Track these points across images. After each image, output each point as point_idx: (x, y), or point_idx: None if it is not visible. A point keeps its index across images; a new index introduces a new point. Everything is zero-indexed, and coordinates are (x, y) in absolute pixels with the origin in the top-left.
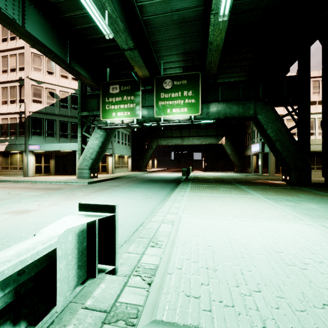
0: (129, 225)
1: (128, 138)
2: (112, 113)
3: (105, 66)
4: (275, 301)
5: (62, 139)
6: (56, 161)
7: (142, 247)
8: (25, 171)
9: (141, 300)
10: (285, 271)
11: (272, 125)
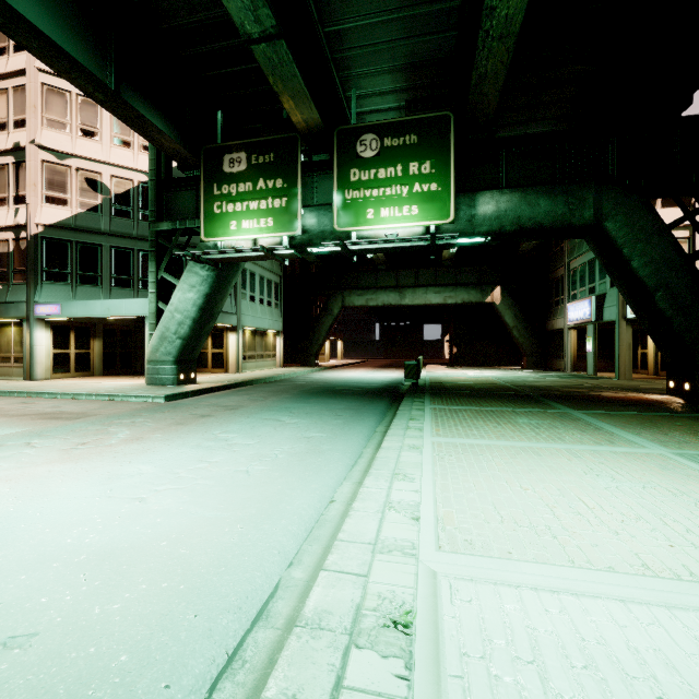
0: (204, 631)
1: (276, 291)
2: (229, 222)
3: (215, 110)
4: None
5: (117, 290)
6: (105, 342)
7: None
8: (27, 367)
9: None
10: None
11: (646, 246)
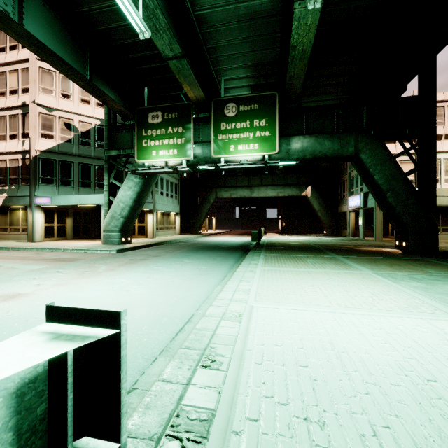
0: (170, 322)
1: (175, 188)
2: (152, 151)
3: (143, 86)
4: None
5: (82, 189)
6: (74, 219)
7: (187, 368)
8: (30, 234)
9: None
10: None
11: (382, 168)
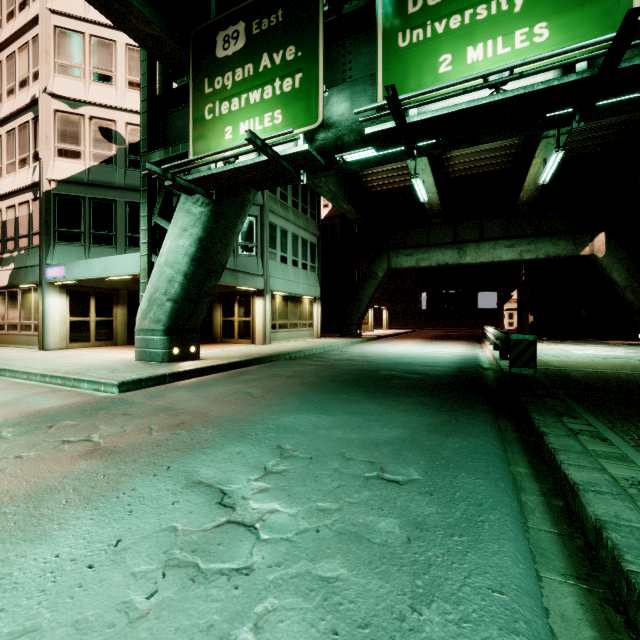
0: None
1: (312, 252)
2: (223, 128)
3: None
4: None
5: (132, 250)
6: (130, 310)
7: None
8: (40, 335)
9: None
10: None
11: None
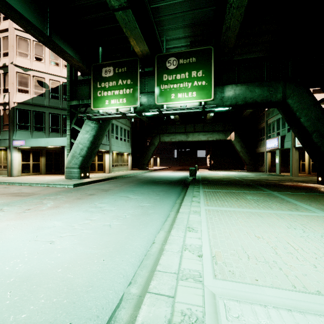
0: None
1: (128, 134)
2: (105, 100)
3: (98, 47)
4: None
5: (52, 133)
6: (47, 158)
7: None
8: (9, 170)
9: None
10: None
11: (308, 111)
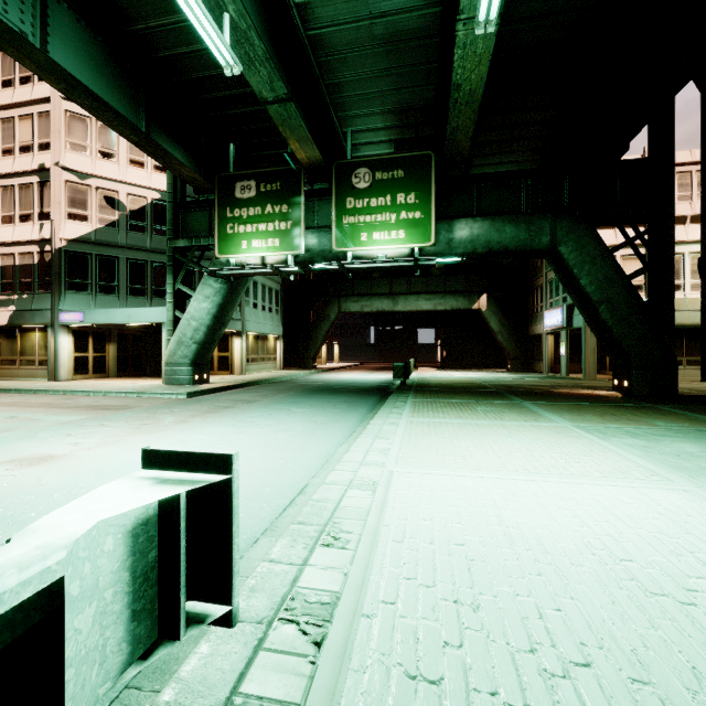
0: (275, 492)
1: (276, 297)
2: (241, 241)
3: (226, 141)
4: (629, 693)
5: (132, 298)
6: (119, 346)
7: (302, 546)
8: (52, 369)
9: (296, 689)
10: (644, 611)
11: (592, 267)
